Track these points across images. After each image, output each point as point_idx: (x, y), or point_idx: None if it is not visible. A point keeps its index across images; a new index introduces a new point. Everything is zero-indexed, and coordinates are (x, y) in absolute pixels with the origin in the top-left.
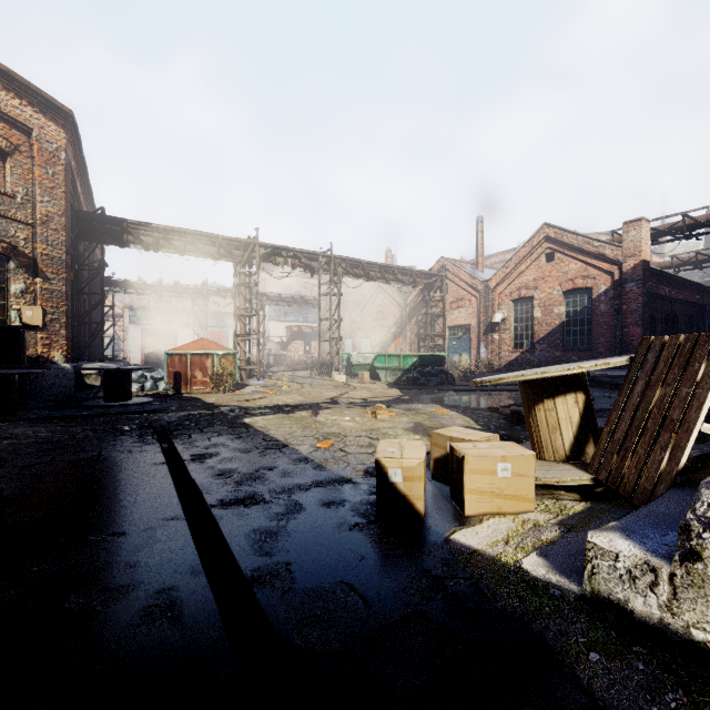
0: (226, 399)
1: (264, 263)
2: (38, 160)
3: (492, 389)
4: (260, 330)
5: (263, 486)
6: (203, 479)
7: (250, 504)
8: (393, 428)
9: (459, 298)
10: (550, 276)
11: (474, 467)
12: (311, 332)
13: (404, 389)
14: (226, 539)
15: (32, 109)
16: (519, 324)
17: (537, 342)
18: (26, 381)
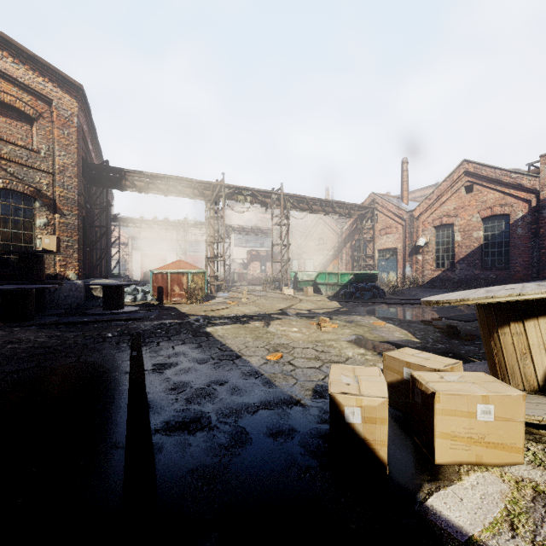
0: (197, 309)
1: (230, 203)
2: (56, 123)
3: (419, 303)
4: (227, 253)
5: (211, 405)
6: (157, 394)
7: (194, 430)
8: (337, 341)
9: (387, 226)
10: (469, 205)
11: (446, 407)
12: (266, 255)
13: (342, 302)
14: (160, 483)
15: (52, 84)
16: (441, 247)
17: (457, 262)
18: (45, 293)
